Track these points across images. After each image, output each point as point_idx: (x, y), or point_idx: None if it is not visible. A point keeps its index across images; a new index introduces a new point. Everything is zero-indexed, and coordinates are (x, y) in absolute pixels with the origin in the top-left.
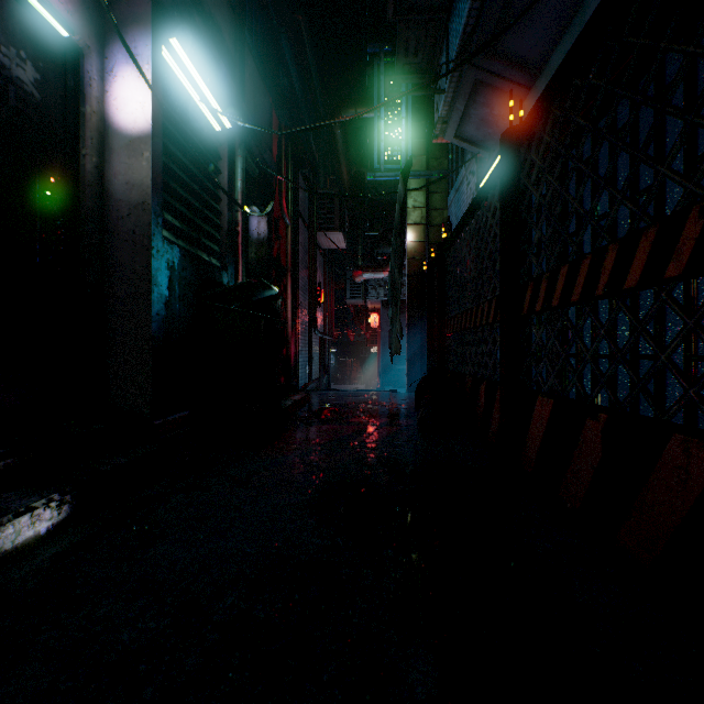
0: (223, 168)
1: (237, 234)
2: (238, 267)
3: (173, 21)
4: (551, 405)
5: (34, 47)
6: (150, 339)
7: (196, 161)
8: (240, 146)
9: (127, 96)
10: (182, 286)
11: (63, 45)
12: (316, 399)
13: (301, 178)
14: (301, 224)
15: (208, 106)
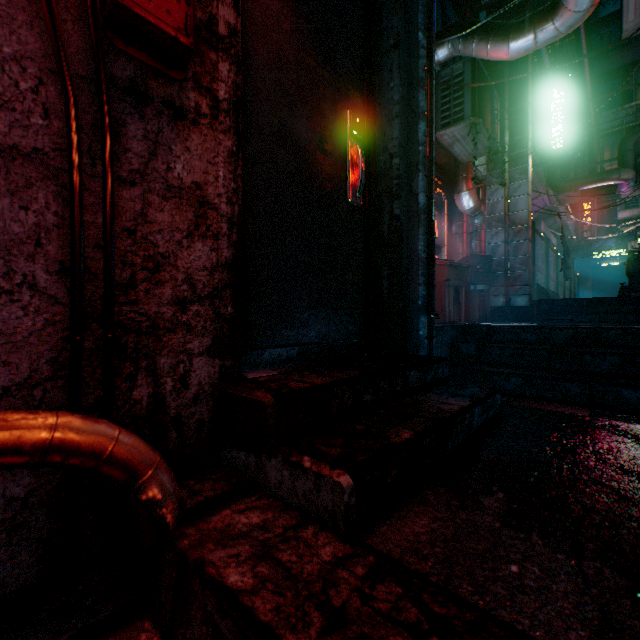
0: None
1: None
2: None
3: None
4: None
5: None
6: None
7: None
8: None
9: None
10: None
11: None
12: None
13: None
14: None
15: None
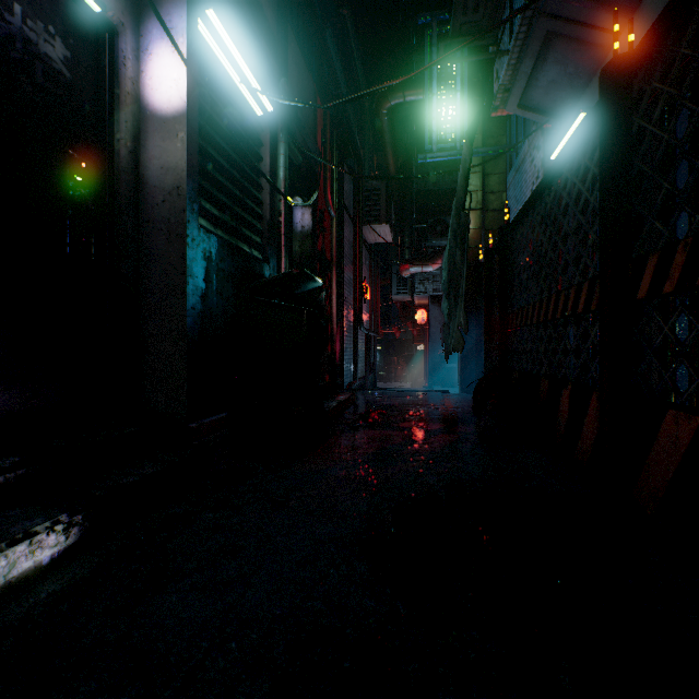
0: (265, 155)
1: (279, 225)
2: (280, 260)
3: None
4: (697, 423)
5: (64, 23)
6: (184, 335)
7: (236, 146)
8: (282, 131)
9: (161, 74)
10: (219, 278)
11: (96, 22)
12: (362, 399)
13: (347, 170)
14: (347, 217)
15: (248, 86)
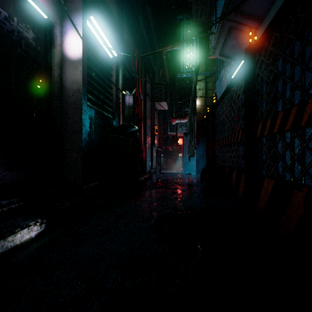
0: (113, 74)
1: (119, 103)
2: (120, 118)
3: (91, 8)
4: (273, 182)
5: (33, 23)
6: (81, 150)
7: (101, 71)
8: (121, 64)
9: (71, 43)
10: (95, 126)
11: (45, 22)
12: (154, 177)
13: (148, 78)
14: (148, 99)
15: (107, 46)
